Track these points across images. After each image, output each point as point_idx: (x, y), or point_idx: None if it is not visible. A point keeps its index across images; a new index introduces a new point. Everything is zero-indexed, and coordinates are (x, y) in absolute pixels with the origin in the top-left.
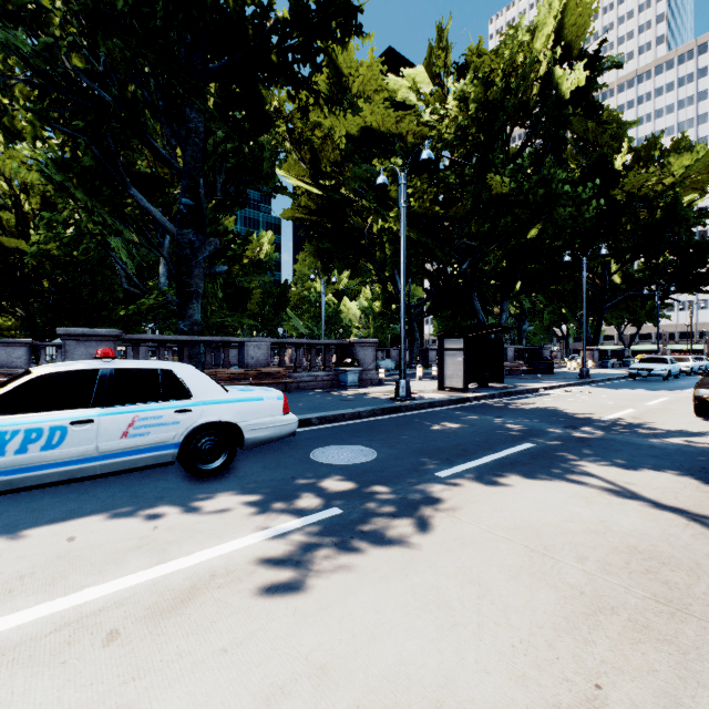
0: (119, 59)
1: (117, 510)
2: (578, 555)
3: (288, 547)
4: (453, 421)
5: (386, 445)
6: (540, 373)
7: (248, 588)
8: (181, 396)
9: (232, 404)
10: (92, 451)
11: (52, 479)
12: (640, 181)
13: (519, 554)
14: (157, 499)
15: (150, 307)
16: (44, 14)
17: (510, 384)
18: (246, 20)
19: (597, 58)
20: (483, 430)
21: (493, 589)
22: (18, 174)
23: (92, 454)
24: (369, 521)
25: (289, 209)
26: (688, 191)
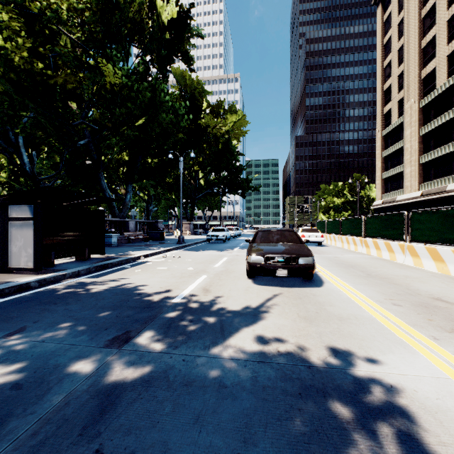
0: None
1: None
2: None
3: None
4: None
5: None
6: (155, 240)
7: None
8: None
9: None
10: None
11: None
12: (213, 124)
13: None
14: None
15: None
16: None
17: (116, 254)
18: None
19: (189, 19)
20: None
21: None
22: None
23: None
24: None
25: None
26: (233, 138)
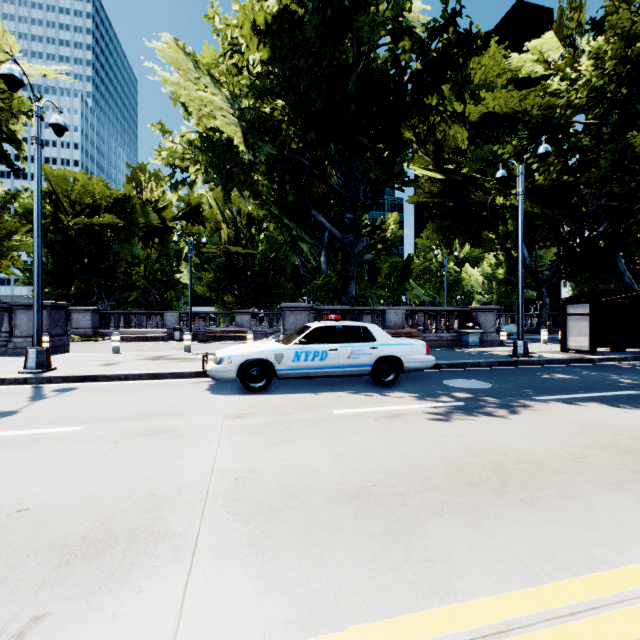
0: (315, 138)
1: (349, 391)
2: (617, 433)
3: (437, 410)
4: (566, 374)
5: (498, 382)
6: None
7: (422, 417)
8: (371, 340)
9: (397, 346)
10: (336, 363)
11: (322, 374)
12: None
13: (574, 428)
14: (364, 390)
15: (318, 287)
16: (276, 123)
17: None
18: (389, 81)
19: None
20: (593, 381)
21: (548, 433)
22: (235, 204)
23: (336, 365)
24: (482, 408)
25: (414, 196)
26: None
